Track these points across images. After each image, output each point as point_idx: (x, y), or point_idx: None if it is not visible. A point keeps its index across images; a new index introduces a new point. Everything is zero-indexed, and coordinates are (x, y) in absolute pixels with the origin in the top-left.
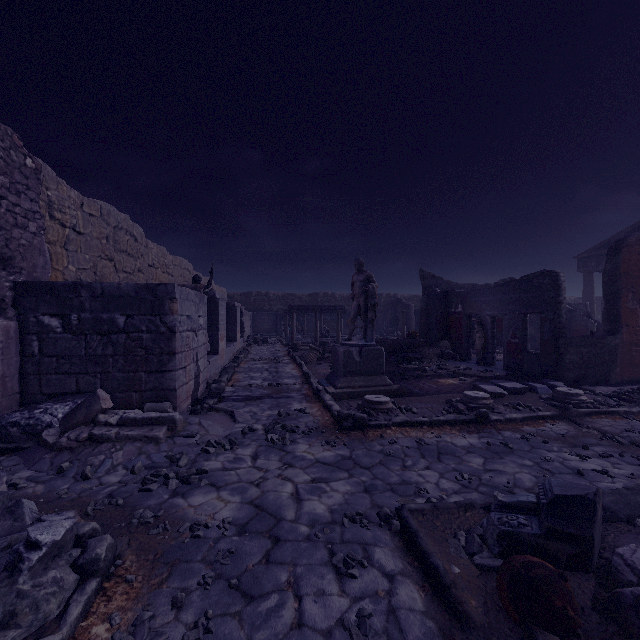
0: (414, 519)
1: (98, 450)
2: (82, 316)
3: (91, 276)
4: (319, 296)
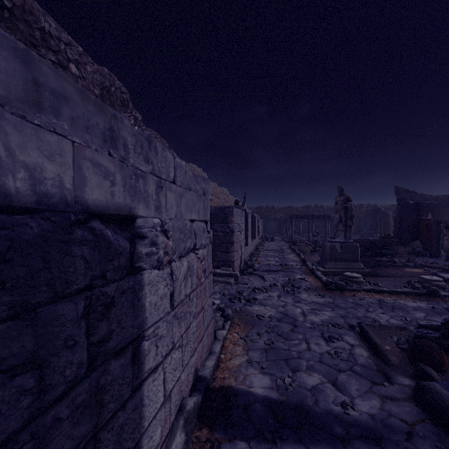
0: (368, 328)
1: None
2: None
3: None
4: (311, 207)
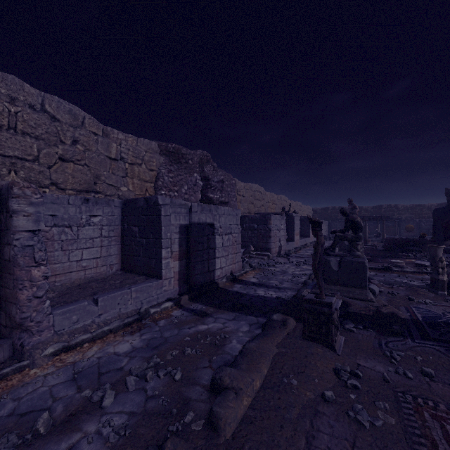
0: None
1: (251, 259)
2: (246, 225)
3: (247, 211)
4: (382, 207)
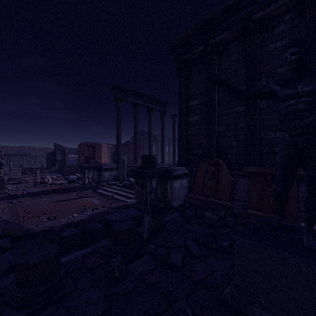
0: None
1: None
2: None
3: None
4: (25, 148)
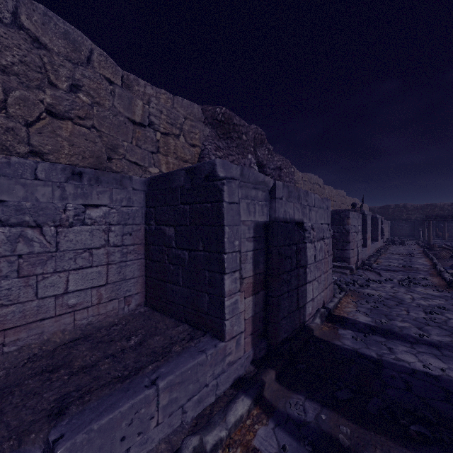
0: None
1: None
2: None
3: None
4: None
